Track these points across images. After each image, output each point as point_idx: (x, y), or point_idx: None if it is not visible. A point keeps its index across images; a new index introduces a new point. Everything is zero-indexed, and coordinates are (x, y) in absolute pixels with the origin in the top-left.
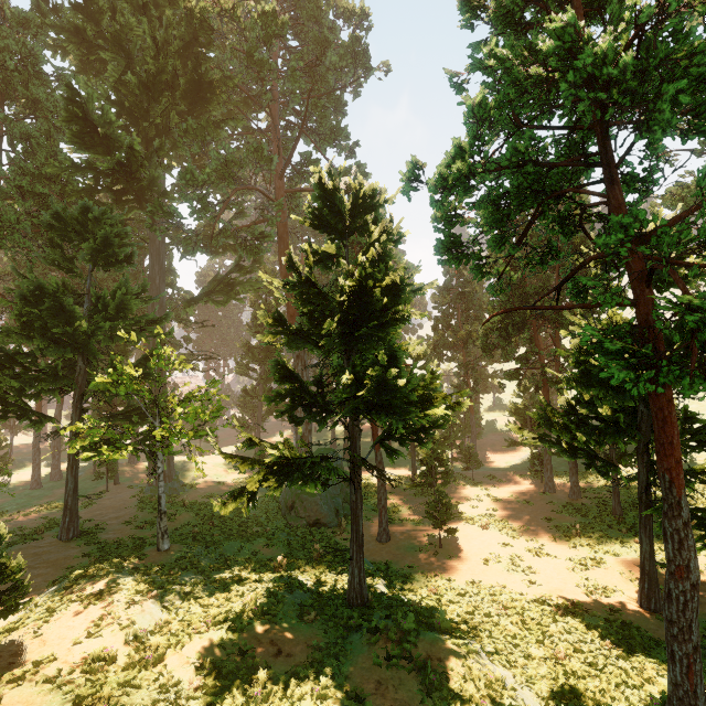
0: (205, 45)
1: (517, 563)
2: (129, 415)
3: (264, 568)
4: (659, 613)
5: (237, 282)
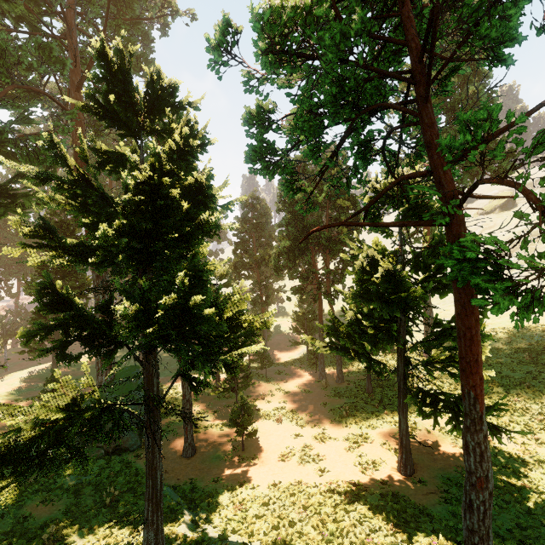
0: None
1: (308, 453)
2: None
3: (30, 544)
4: (412, 477)
5: (21, 194)
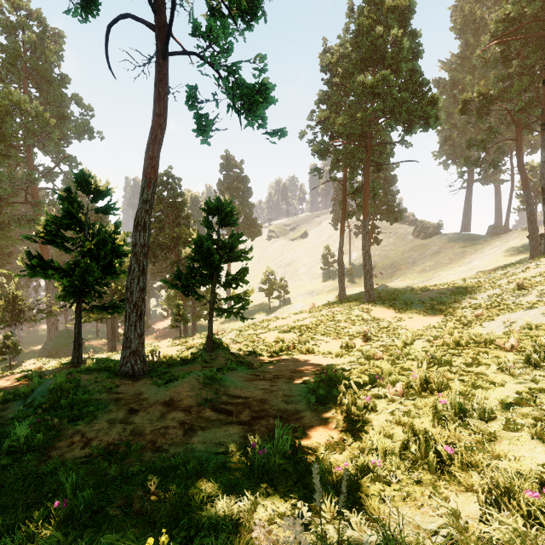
0: (0, 118)
1: None
2: None
3: None
4: None
5: None
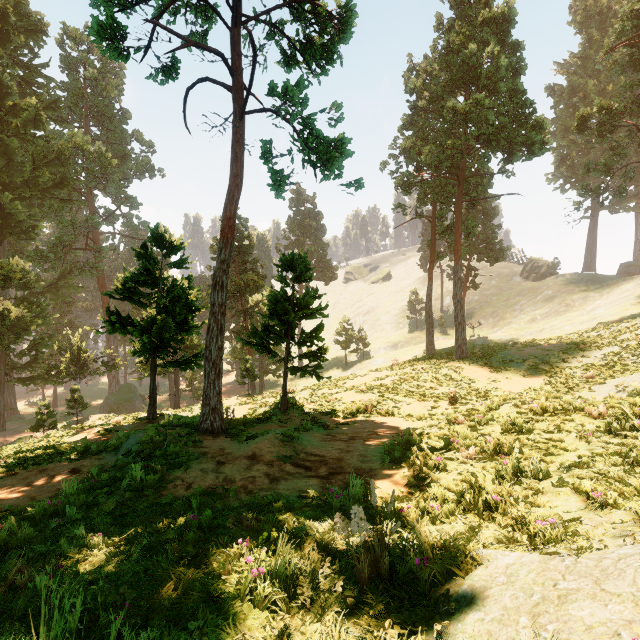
0: (64, 162)
1: None
2: (22, 367)
3: None
4: None
5: (61, 286)
